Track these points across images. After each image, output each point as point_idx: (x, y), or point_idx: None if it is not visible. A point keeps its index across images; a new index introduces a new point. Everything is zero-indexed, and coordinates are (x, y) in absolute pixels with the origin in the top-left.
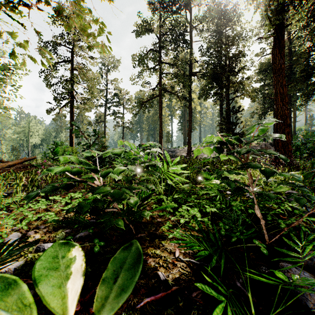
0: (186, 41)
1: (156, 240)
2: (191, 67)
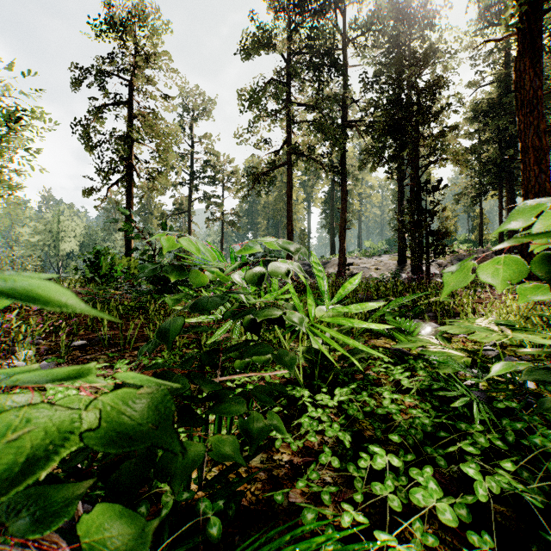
0: (336, 61)
1: None
2: (345, 111)
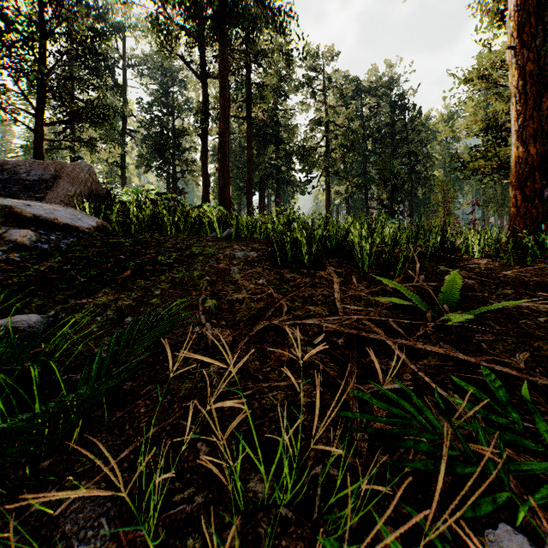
0: (118, 84)
1: None
2: (125, 121)
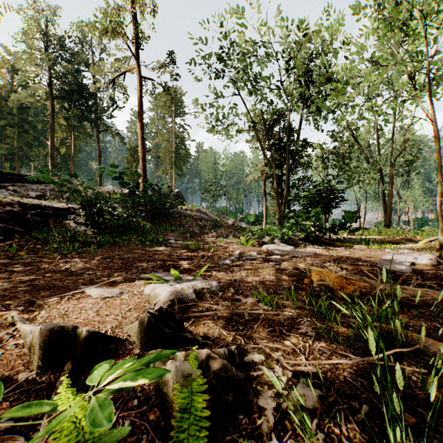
0: None
1: None
2: None
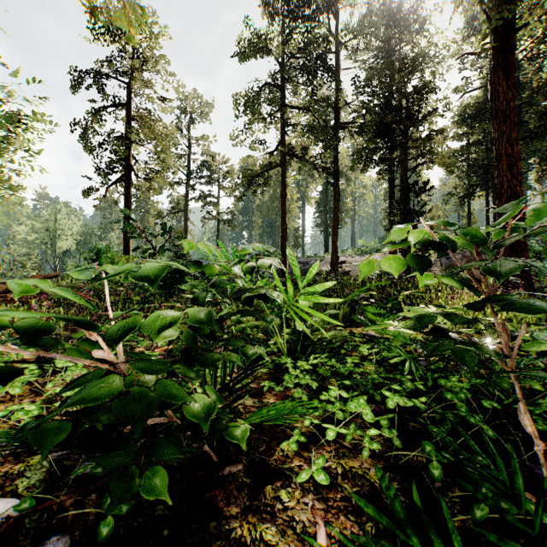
0: (329, 66)
1: (266, 489)
2: (337, 114)
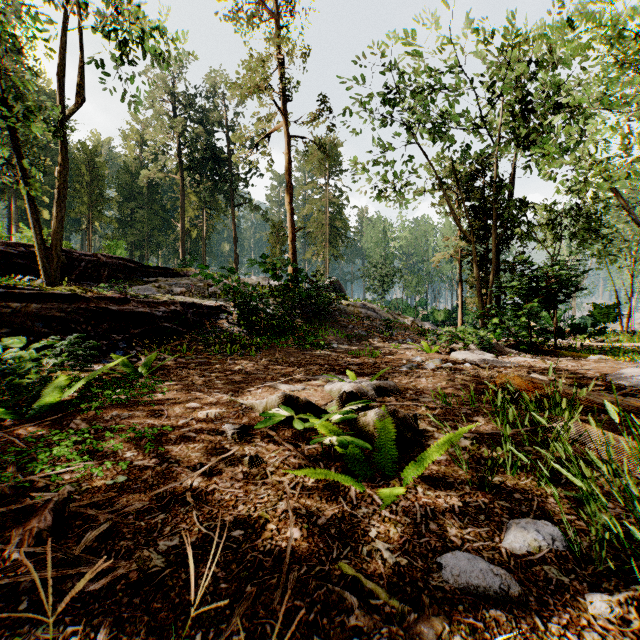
0: None
1: None
2: None
